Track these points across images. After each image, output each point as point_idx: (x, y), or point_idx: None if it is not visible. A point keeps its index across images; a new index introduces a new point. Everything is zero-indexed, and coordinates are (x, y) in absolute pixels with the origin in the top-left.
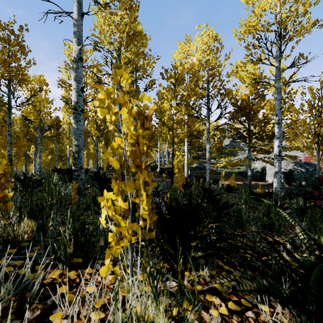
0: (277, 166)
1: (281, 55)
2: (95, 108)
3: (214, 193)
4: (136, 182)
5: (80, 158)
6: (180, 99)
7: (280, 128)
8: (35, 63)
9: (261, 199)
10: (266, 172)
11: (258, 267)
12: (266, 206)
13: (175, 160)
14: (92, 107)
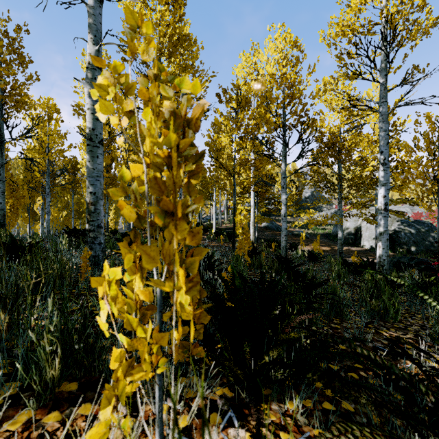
0: (383, 225)
1: (389, 67)
2: (126, 145)
3: (293, 263)
4: (165, 247)
5: (98, 212)
6: (245, 131)
7: (387, 171)
8: (38, 79)
9: (387, 275)
10: (361, 234)
11: (395, 404)
12: (372, 283)
13: (238, 215)
14: (121, 144)
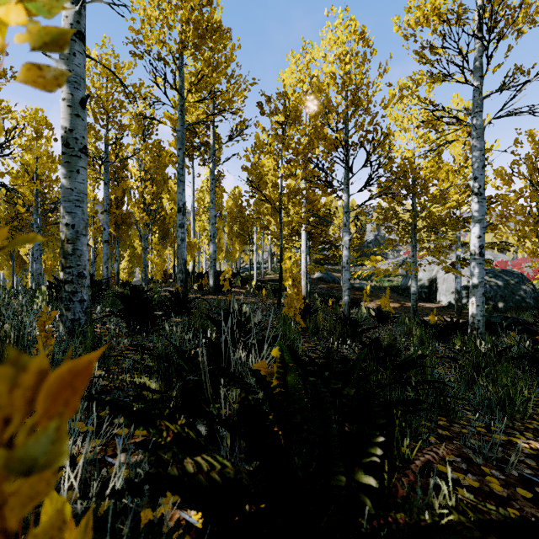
0: (477, 275)
1: (488, 63)
2: (141, 173)
3: (360, 325)
4: None
5: (78, 255)
6: (295, 151)
7: (483, 203)
8: (15, 77)
9: None
10: (437, 287)
11: None
12: (478, 356)
13: (286, 261)
14: (135, 171)
